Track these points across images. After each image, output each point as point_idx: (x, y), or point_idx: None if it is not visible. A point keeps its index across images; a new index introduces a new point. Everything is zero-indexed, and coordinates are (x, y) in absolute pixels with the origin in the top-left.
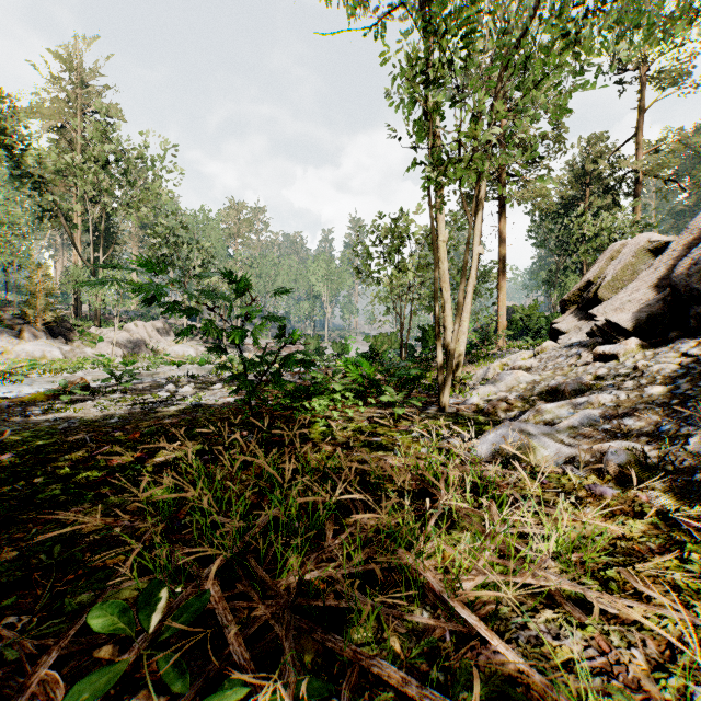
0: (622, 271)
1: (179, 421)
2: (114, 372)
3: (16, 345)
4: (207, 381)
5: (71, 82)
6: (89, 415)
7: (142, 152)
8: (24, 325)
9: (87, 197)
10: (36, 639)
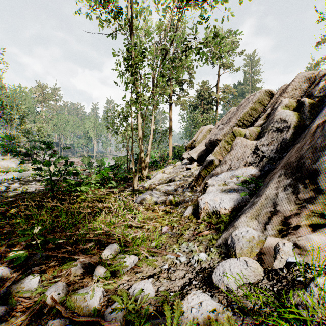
0: (202, 137)
1: (17, 199)
2: None
3: None
4: (27, 181)
5: None
6: None
7: None
8: None
9: None
10: None
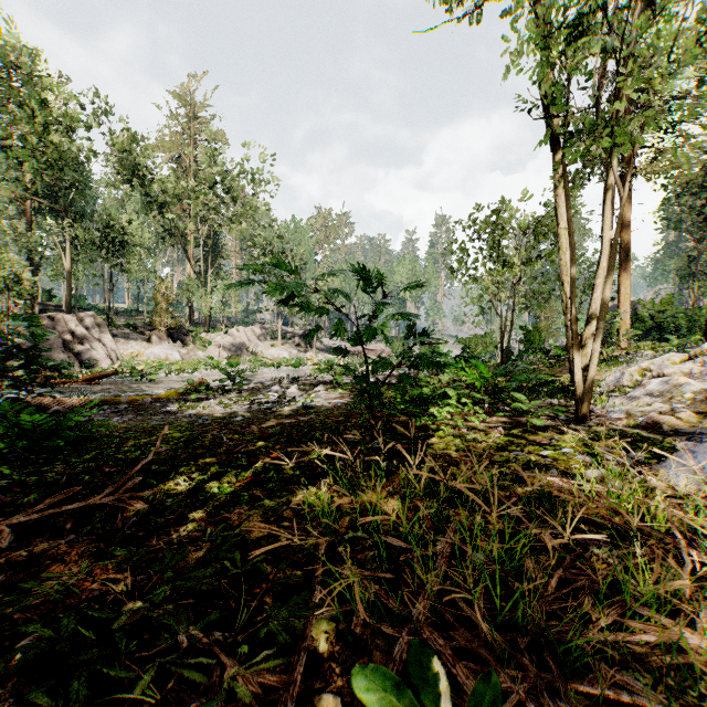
0: None
1: (297, 422)
2: (229, 373)
3: (147, 349)
4: (307, 383)
5: (186, 116)
6: (216, 413)
7: (243, 171)
8: (152, 332)
9: (198, 217)
10: (247, 666)
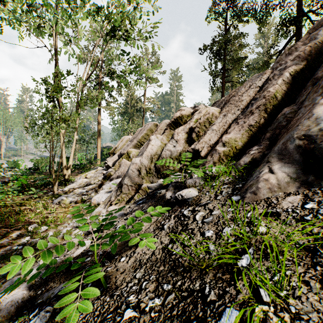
0: (123, 146)
1: None
2: None
3: None
4: None
5: None
6: None
7: None
8: None
9: None
10: None
